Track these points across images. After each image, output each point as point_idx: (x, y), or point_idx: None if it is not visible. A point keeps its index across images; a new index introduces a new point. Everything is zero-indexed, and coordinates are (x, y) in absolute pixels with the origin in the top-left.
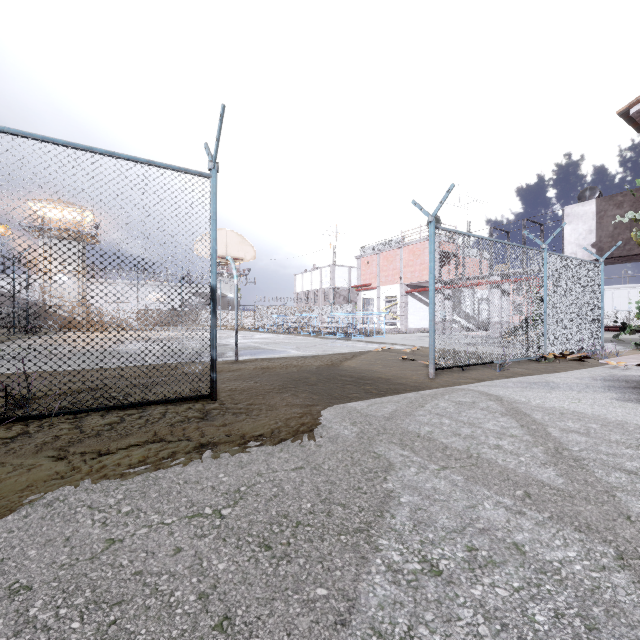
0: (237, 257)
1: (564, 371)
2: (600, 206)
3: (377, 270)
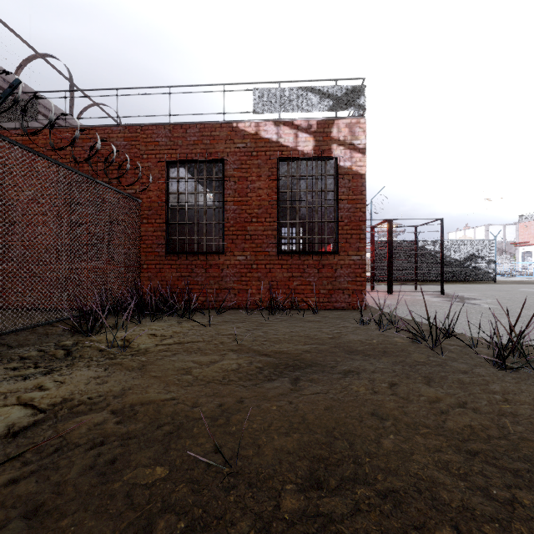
0: None
1: None
2: None
3: None
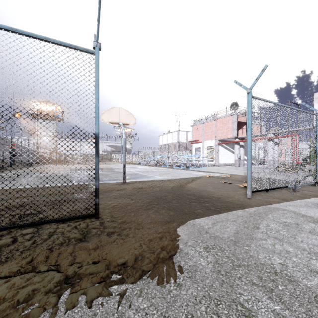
0: (125, 123)
1: None
2: None
3: (202, 132)
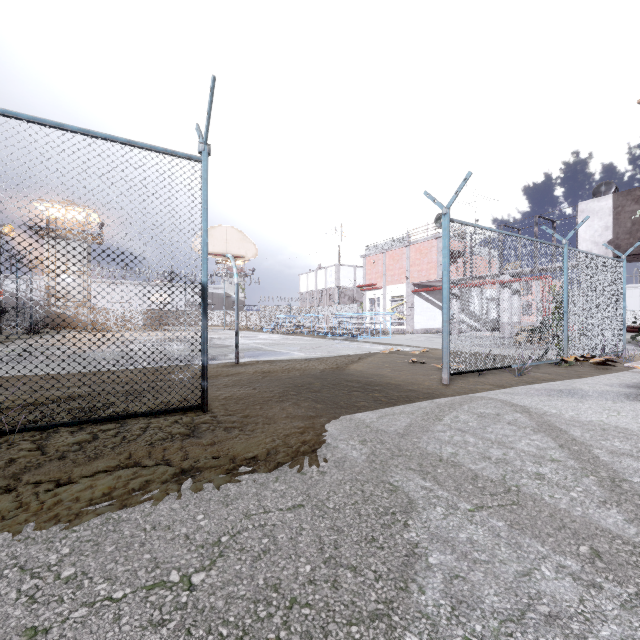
0: (238, 255)
1: (589, 376)
2: (617, 201)
3: (383, 269)
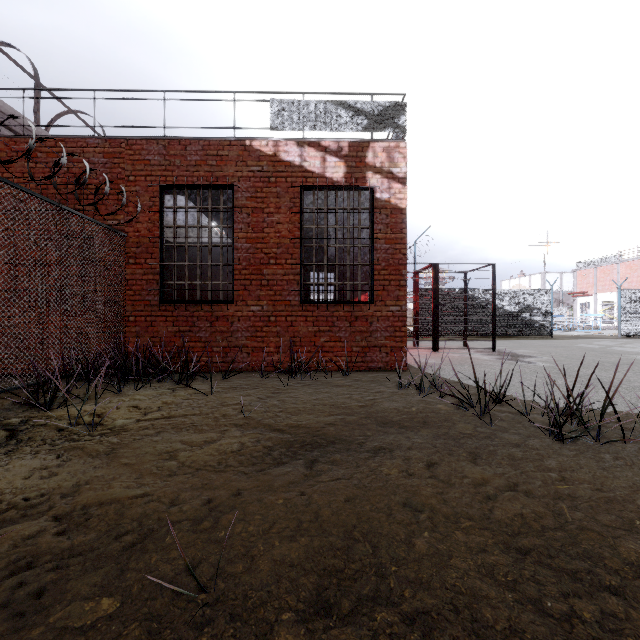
0: None
1: None
2: None
3: (593, 281)
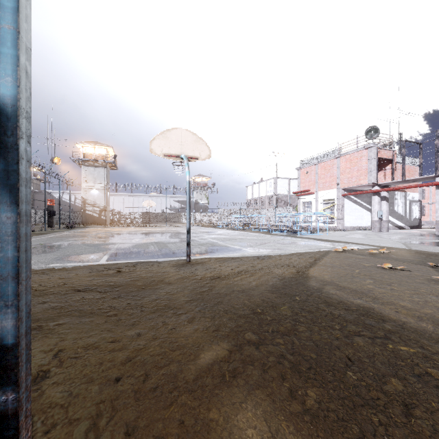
0: (192, 156)
1: None
2: None
3: (315, 178)
